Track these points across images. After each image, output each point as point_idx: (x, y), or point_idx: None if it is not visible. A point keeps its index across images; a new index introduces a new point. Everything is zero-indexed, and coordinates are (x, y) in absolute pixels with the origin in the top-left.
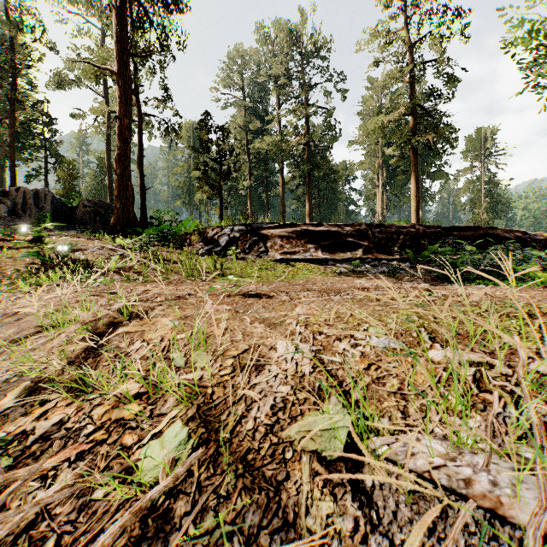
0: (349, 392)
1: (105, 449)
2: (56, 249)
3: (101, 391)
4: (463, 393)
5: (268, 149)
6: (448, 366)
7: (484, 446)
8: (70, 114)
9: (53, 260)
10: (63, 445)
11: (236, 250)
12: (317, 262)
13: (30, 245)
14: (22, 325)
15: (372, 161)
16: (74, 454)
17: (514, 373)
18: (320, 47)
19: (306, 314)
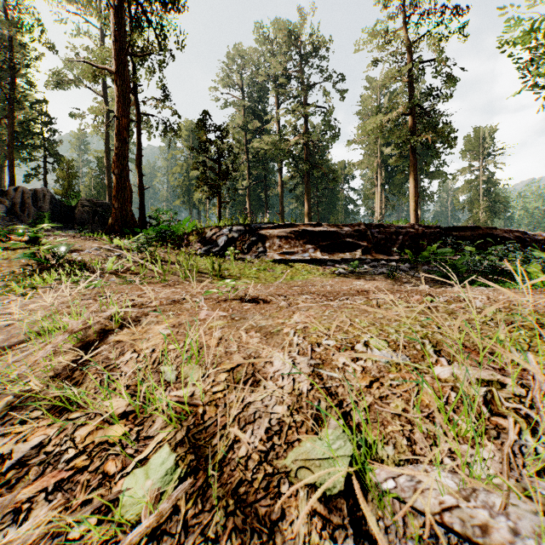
0: (349, 414)
1: (86, 478)
2: (52, 251)
3: (86, 408)
4: (477, 423)
5: (267, 148)
6: (456, 384)
7: (499, 481)
8: (69, 114)
9: (49, 261)
10: (41, 472)
11: (234, 251)
12: (316, 263)
13: (26, 246)
14: (12, 331)
15: (370, 161)
16: (52, 483)
17: (528, 393)
18: (319, 47)
19: (304, 322)
